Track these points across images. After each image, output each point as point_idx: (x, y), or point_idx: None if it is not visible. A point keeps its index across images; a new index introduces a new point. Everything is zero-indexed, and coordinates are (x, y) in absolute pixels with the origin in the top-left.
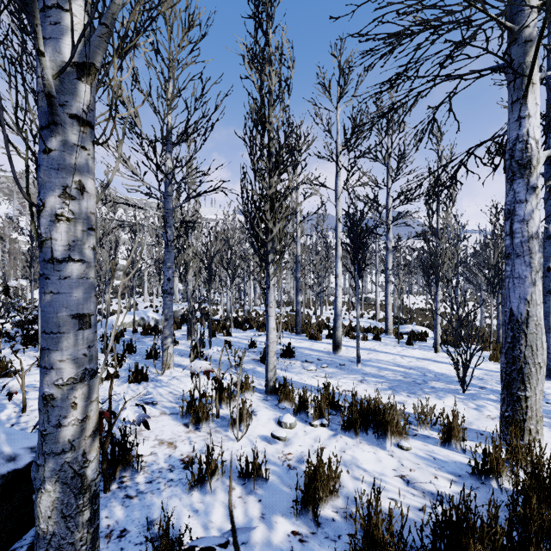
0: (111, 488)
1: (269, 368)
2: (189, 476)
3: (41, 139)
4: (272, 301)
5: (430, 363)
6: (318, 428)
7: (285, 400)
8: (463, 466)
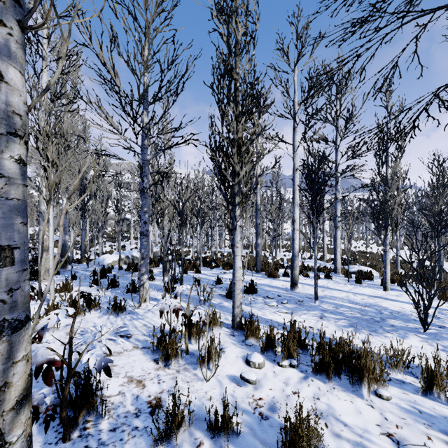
0: (72, 436)
1: (236, 304)
2: (155, 424)
3: None
4: (238, 242)
5: (382, 301)
6: (288, 369)
7: (251, 337)
8: None
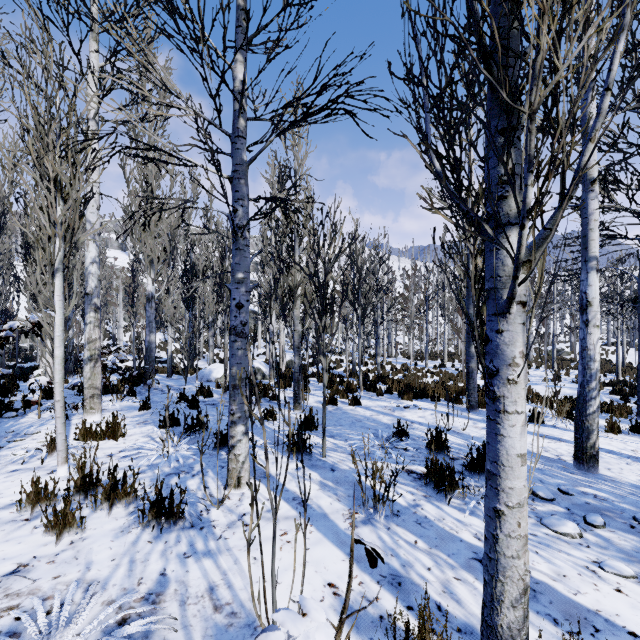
0: None
1: (505, 592)
2: None
3: None
4: (515, 361)
5: None
6: None
7: None
8: None
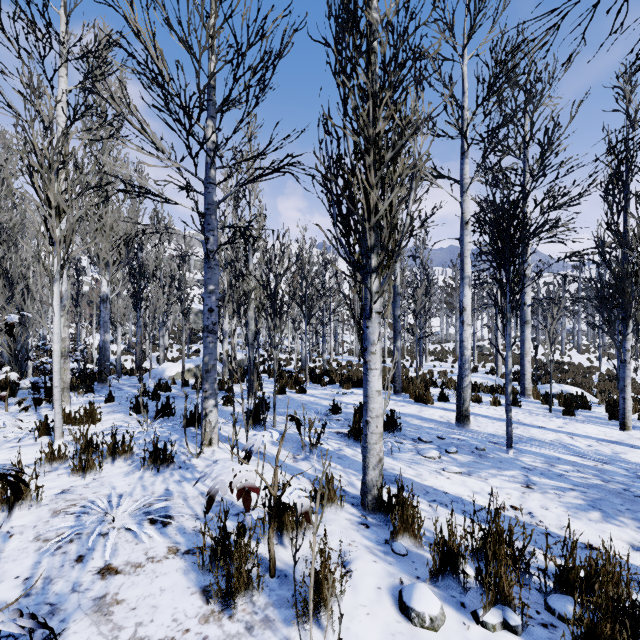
0: None
1: (370, 462)
2: None
3: None
4: (375, 342)
5: (626, 450)
6: (500, 634)
7: (404, 533)
8: None
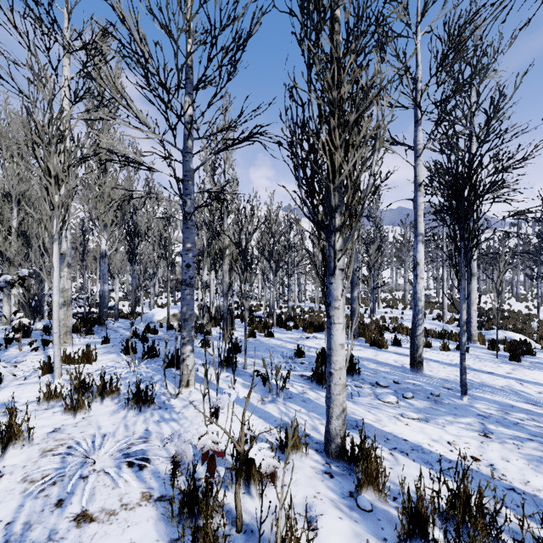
0: None
1: (334, 412)
2: None
3: None
4: (338, 298)
5: None
6: None
7: (368, 486)
8: None
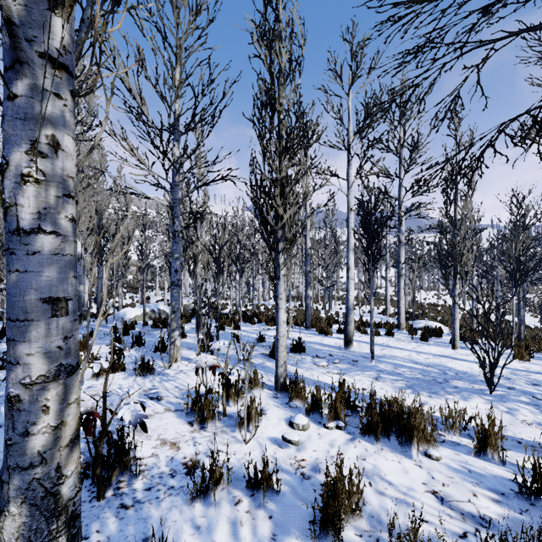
0: (106, 495)
1: (279, 363)
2: (192, 483)
3: (3, 80)
4: (282, 293)
5: (448, 360)
6: (334, 430)
7: (296, 398)
8: (505, 481)
